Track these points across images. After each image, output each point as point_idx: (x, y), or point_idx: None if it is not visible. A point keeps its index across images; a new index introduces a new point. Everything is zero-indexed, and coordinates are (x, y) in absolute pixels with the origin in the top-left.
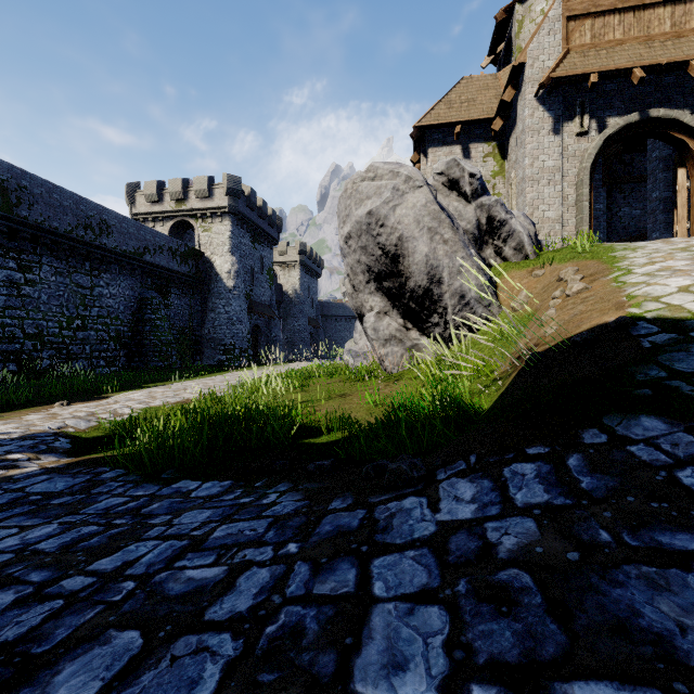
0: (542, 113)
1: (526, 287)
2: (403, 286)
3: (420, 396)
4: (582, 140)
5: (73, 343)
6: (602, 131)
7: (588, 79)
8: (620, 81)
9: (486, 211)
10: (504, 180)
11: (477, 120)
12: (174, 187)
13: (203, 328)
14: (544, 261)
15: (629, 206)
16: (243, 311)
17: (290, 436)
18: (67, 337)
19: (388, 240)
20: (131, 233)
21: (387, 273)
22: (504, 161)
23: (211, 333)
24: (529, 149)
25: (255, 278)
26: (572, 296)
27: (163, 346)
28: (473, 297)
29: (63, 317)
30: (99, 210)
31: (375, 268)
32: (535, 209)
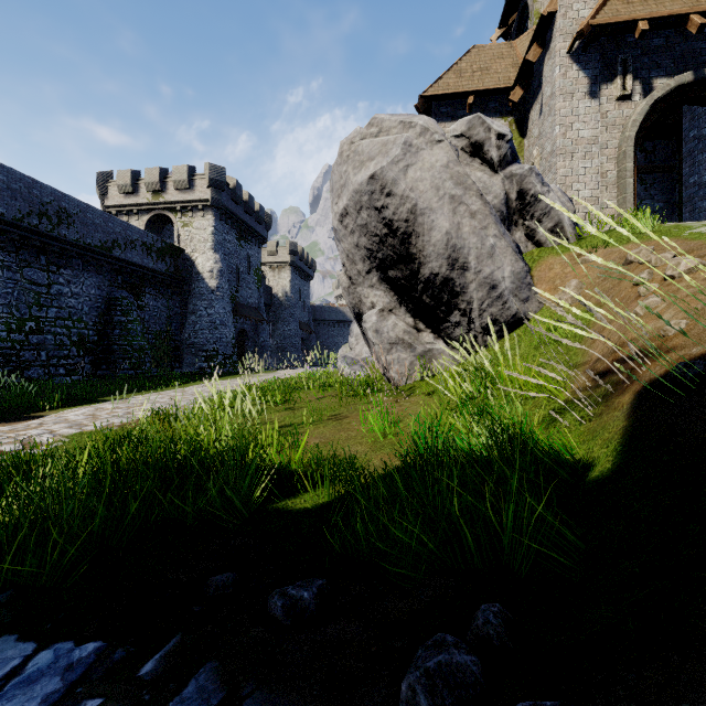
0: (576, 72)
1: (572, 277)
2: (415, 275)
3: (444, 420)
4: (624, 105)
5: (24, 348)
6: (648, 95)
7: (634, 29)
8: (669, 35)
9: (517, 183)
10: (523, 161)
11: (493, 90)
12: (150, 176)
13: (183, 332)
14: (592, 245)
15: (651, 198)
16: (227, 314)
17: (252, 499)
18: (17, 342)
19: (397, 213)
20: (97, 225)
21: (394, 259)
22: (523, 138)
23: (192, 338)
24: (561, 115)
25: (241, 278)
26: (677, 278)
27: (134, 352)
28: (507, 288)
29: (12, 318)
30: (57, 197)
31: (379, 252)
32: (567, 188)
